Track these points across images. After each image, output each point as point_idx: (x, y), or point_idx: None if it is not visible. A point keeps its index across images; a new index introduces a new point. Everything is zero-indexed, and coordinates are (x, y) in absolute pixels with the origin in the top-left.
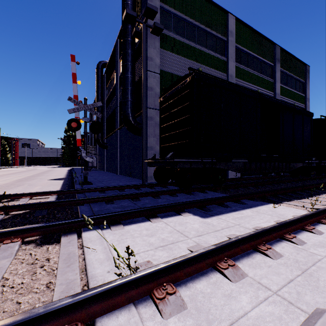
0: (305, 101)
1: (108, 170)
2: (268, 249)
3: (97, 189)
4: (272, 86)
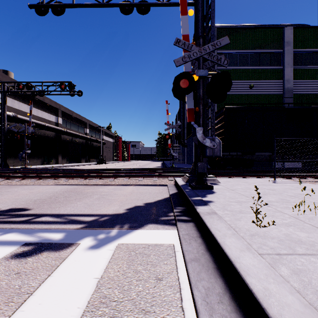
0: None
1: (187, 163)
2: (219, 177)
3: (177, 168)
4: None
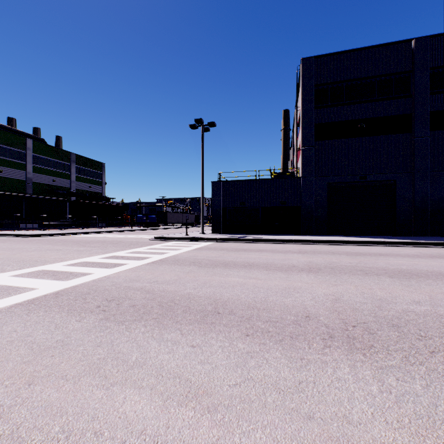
0: (102, 184)
1: None
2: None
3: None
4: (69, 176)
